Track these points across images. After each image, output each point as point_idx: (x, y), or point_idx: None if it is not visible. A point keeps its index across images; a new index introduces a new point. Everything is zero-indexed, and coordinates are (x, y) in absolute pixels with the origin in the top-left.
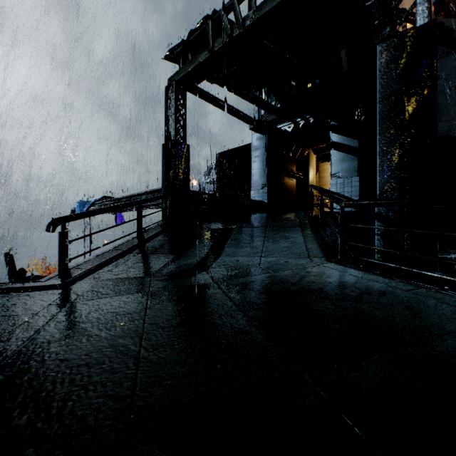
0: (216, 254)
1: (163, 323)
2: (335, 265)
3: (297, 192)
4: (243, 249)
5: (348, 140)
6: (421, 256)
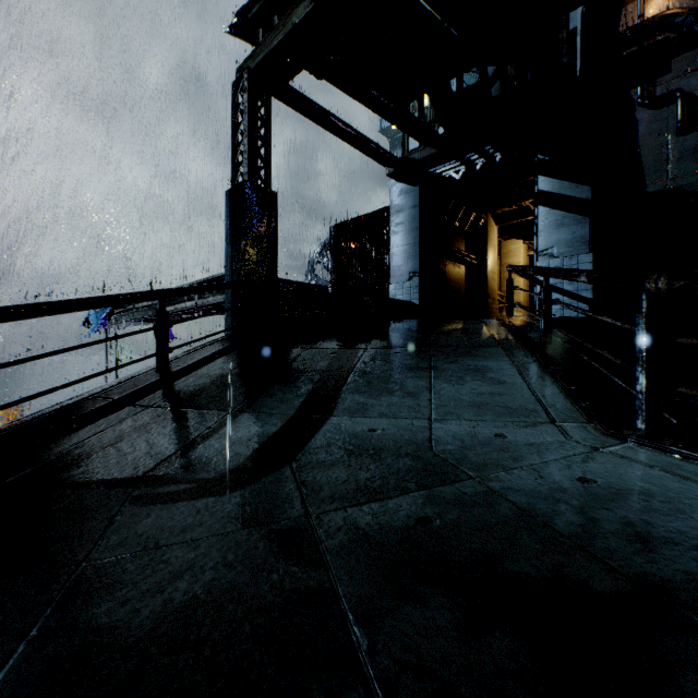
0: (321, 411)
1: None
2: (645, 451)
3: (467, 288)
4: (384, 398)
5: (570, 188)
6: None
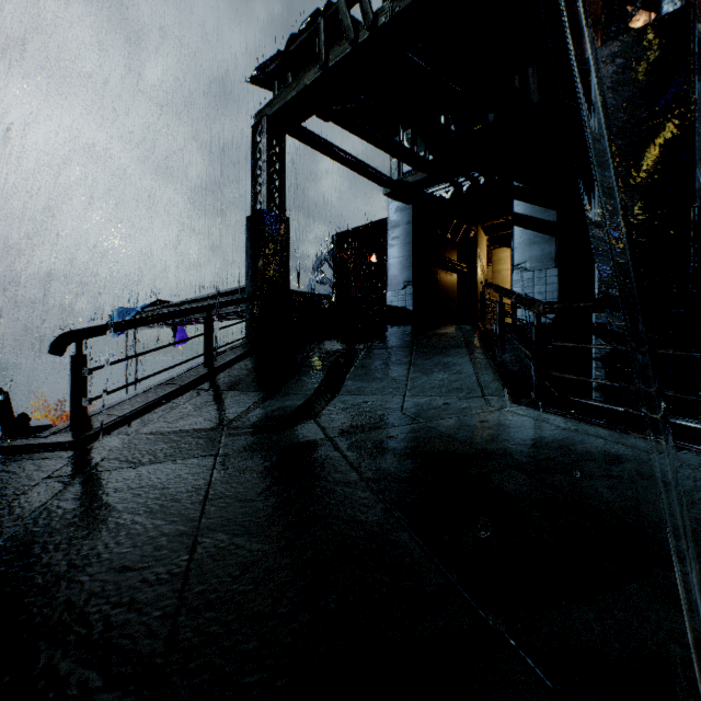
0: (331, 392)
1: (235, 515)
2: (527, 409)
3: (459, 294)
4: (375, 383)
5: (540, 211)
6: (678, 396)
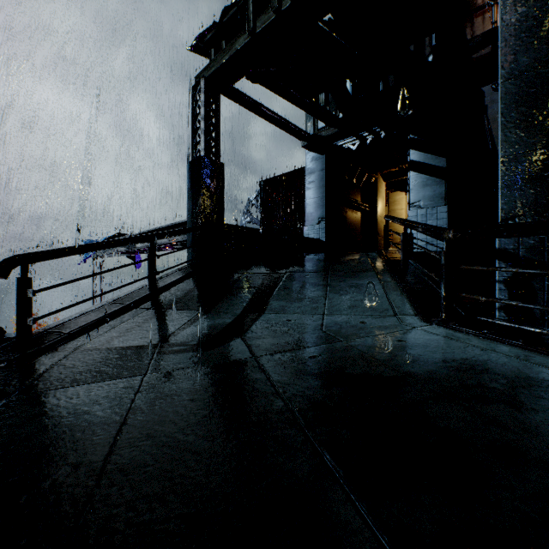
0: (257, 310)
1: (144, 461)
2: (439, 328)
3: (362, 229)
4: (296, 303)
5: (432, 158)
6: None
